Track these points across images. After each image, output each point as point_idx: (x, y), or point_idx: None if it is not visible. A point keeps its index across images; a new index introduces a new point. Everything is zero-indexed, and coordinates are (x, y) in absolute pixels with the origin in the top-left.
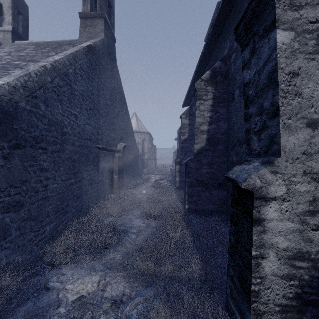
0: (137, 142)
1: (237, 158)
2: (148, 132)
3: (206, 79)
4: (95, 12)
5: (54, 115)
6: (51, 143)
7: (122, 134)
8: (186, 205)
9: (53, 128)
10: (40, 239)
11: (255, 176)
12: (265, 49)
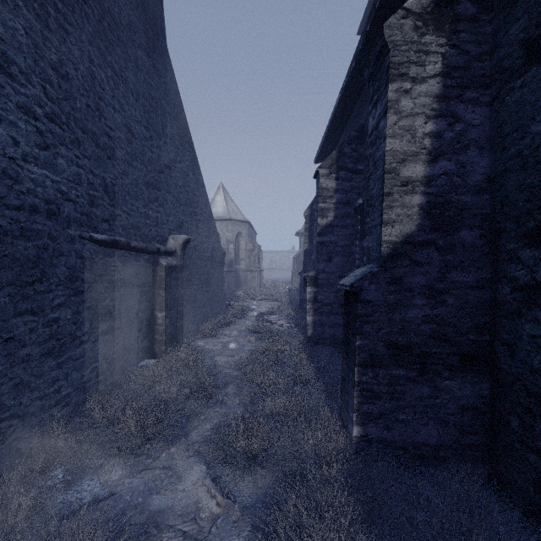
0: (226, 239)
1: None
2: (247, 220)
3: (421, 10)
4: None
5: None
6: None
7: (182, 214)
8: (354, 427)
9: None
10: None
11: None
12: None
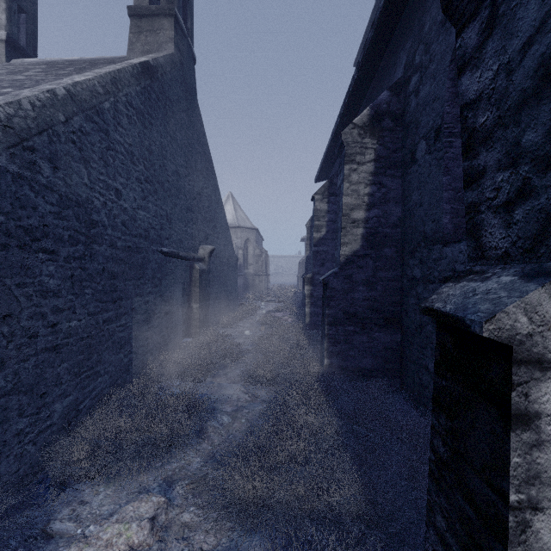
0: (235, 245)
1: (422, 271)
2: (255, 227)
3: (363, 124)
4: (158, 6)
5: (72, 188)
6: (66, 242)
7: (207, 229)
8: (324, 359)
9: (70, 212)
10: (41, 430)
11: (517, 307)
12: (531, 7)
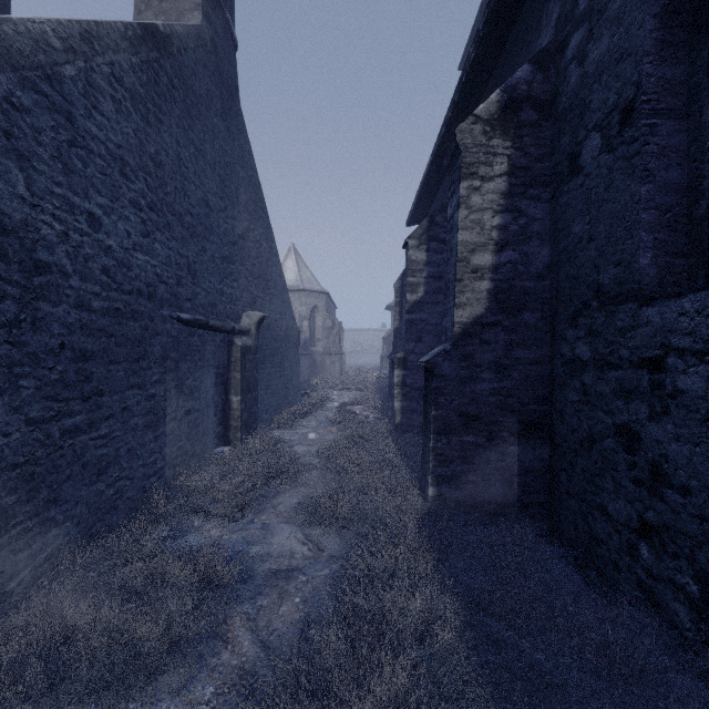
0: (298, 315)
1: (594, 348)
2: (325, 291)
3: (489, 117)
4: None
5: None
6: None
7: (255, 289)
8: (429, 488)
9: None
10: None
11: None
12: None
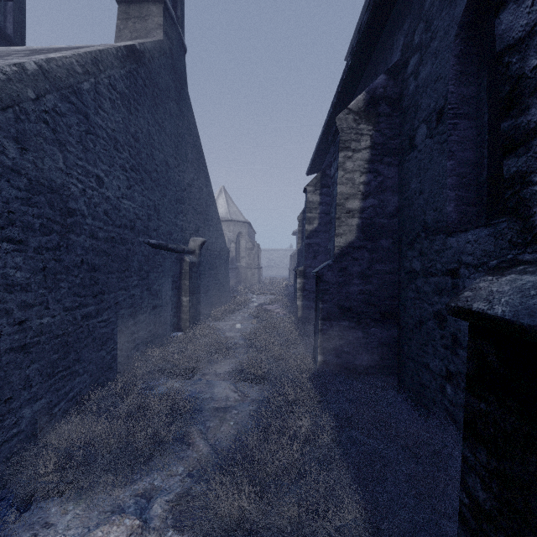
0: (227, 239)
1: (423, 263)
2: (247, 221)
3: (358, 110)
4: None
5: (44, 172)
6: (36, 231)
7: (198, 221)
8: (318, 356)
9: (42, 198)
10: (5, 439)
11: None
12: None
